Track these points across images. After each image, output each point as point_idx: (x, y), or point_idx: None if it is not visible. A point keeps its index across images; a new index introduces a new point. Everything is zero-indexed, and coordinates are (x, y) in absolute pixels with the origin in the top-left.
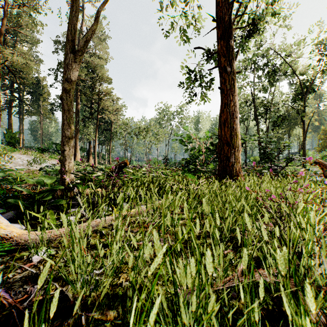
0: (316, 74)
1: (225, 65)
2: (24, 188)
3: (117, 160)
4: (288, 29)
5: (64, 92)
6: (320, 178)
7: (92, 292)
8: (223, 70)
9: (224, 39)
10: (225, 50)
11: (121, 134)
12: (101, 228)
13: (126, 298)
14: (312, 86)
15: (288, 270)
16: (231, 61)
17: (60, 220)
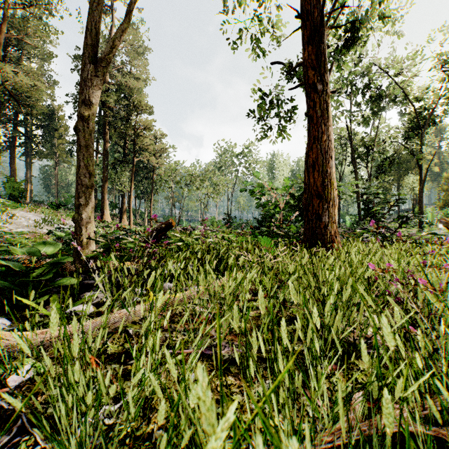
0: (438, 100)
1: (315, 81)
2: (15, 261)
3: (155, 218)
4: (399, 38)
5: (80, 119)
6: None
7: None
8: (312, 88)
9: (312, 43)
10: (315, 59)
11: (166, 183)
12: (129, 323)
13: None
14: (432, 116)
15: None
16: (323, 75)
17: (65, 311)
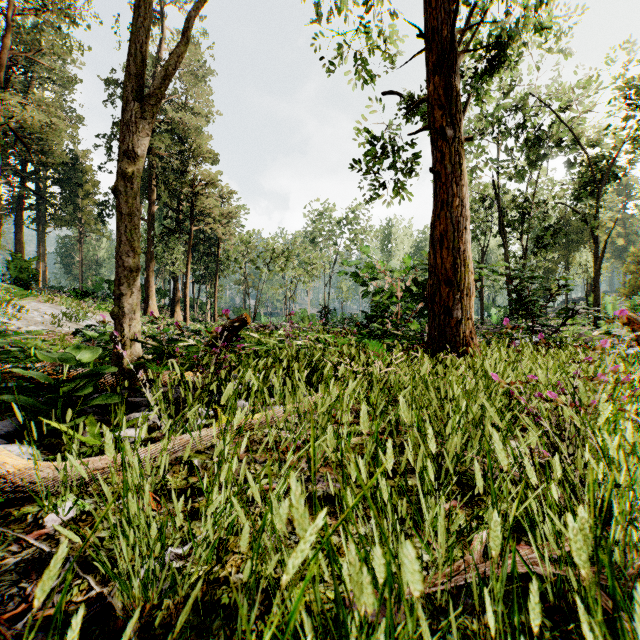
0: (621, 145)
1: (443, 124)
2: (38, 372)
3: (226, 314)
4: (566, 57)
5: (121, 178)
6: (630, 349)
7: (166, 596)
8: (439, 134)
9: (440, 72)
10: (443, 94)
11: (237, 262)
12: (193, 453)
13: (237, 612)
14: (612, 167)
15: (596, 564)
16: (454, 116)
17: None
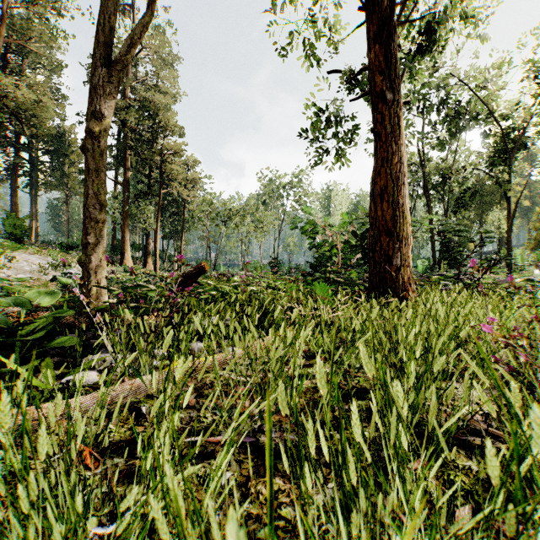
0: (530, 119)
1: (383, 88)
2: None
3: (180, 259)
4: (483, 42)
5: (88, 136)
6: None
7: None
8: (379, 97)
9: (380, 41)
10: (383, 61)
11: (199, 220)
12: (143, 397)
13: None
14: (522, 138)
15: None
16: (393, 81)
17: (60, 380)
